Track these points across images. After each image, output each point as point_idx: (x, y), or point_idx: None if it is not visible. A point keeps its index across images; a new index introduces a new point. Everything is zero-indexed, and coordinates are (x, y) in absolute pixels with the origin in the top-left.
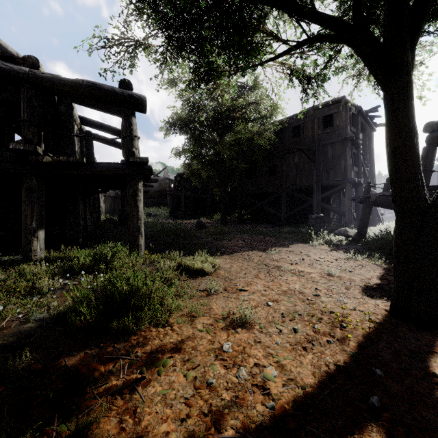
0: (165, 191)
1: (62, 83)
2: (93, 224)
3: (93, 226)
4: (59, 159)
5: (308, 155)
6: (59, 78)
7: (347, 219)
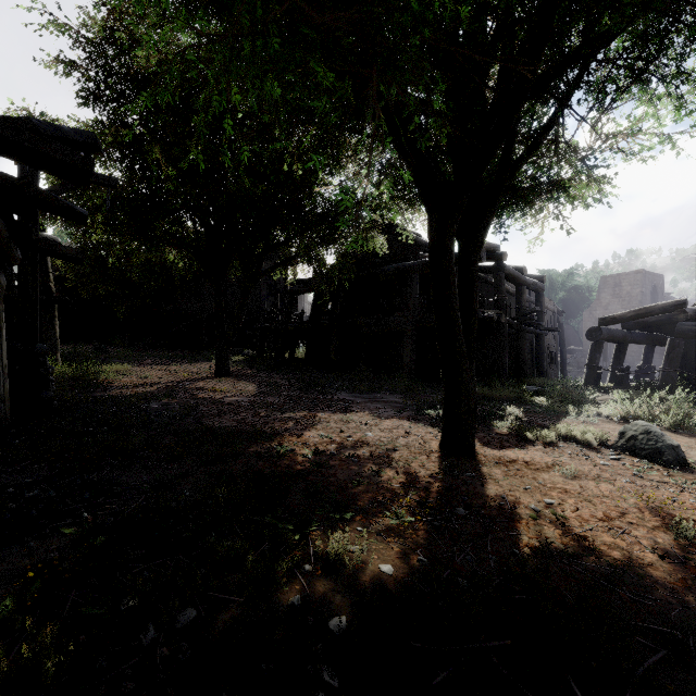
0: None
1: None
2: None
3: None
4: None
5: None
6: None
7: None
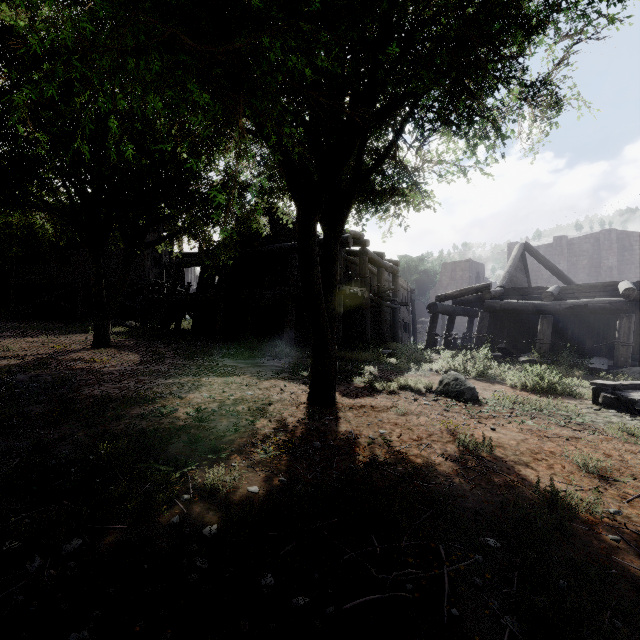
0: None
1: None
2: None
3: None
4: None
5: None
6: None
7: None
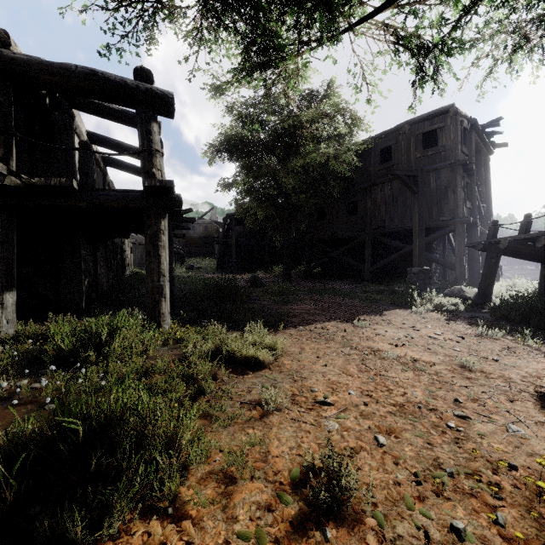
0: (212, 237)
1: (44, 68)
2: (111, 281)
3: (111, 284)
4: (35, 182)
5: (408, 184)
6: (40, 61)
7: (458, 273)
